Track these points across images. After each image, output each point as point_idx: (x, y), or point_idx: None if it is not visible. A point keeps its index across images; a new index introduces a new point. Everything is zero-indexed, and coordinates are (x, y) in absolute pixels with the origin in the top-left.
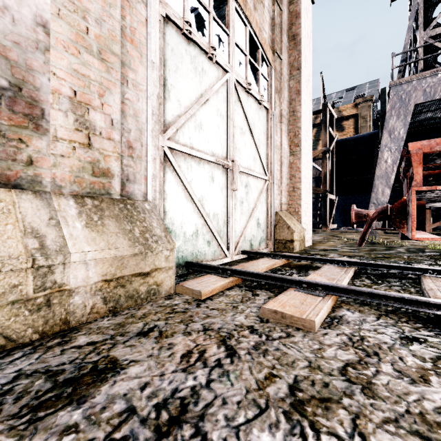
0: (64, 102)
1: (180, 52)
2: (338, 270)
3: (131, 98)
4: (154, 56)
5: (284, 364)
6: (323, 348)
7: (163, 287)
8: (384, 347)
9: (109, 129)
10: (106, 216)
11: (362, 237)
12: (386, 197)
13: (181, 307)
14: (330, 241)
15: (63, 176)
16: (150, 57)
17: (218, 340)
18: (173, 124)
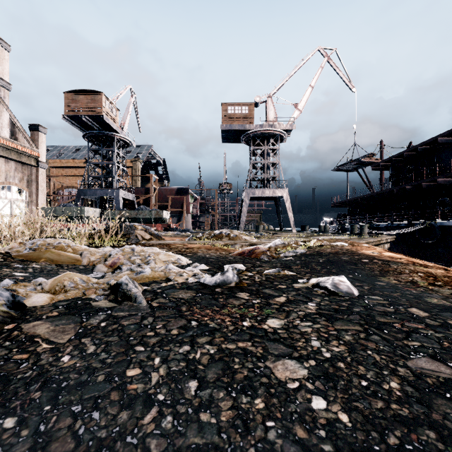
0: None
1: None
2: None
3: None
4: None
5: None
6: None
7: None
8: None
9: None
10: None
11: None
12: None
13: None
14: None
15: None
16: None
17: None
18: None
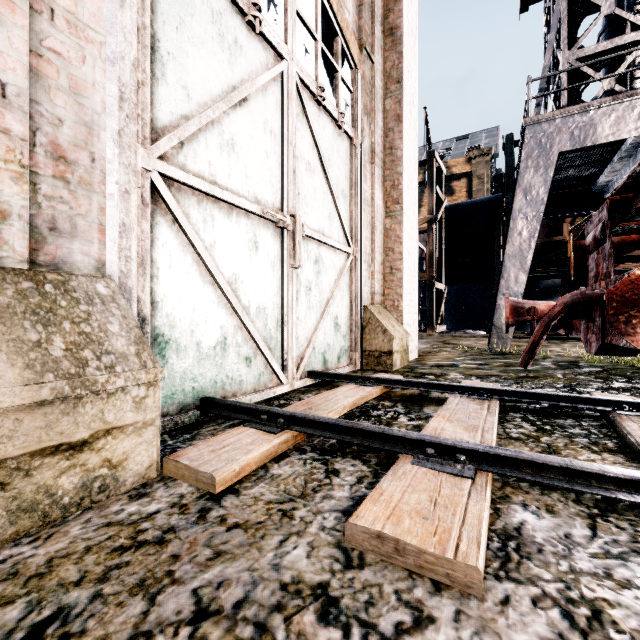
0: None
1: None
2: (476, 407)
3: (64, 52)
4: None
5: None
6: None
7: (129, 469)
8: None
9: None
10: None
11: (529, 350)
12: (521, 286)
13: (159, 525)
14: (442, 351)
15: None
16: None
17: None
18: (173, 130)
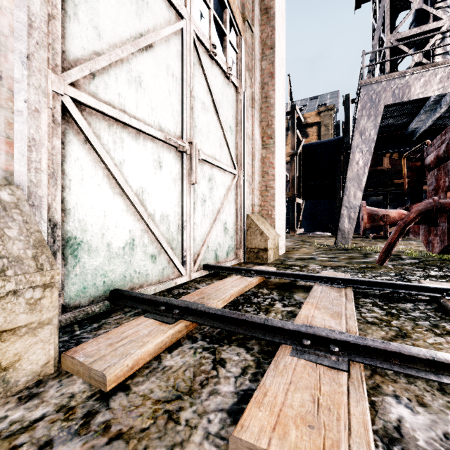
0: None
1: None
2: (336, 294)
3: None
4: None
5: None
6: None
7: (22, 369)
8: None
9: None
10: None
11: (386, 251)
12: (358, 200)
13: (37, 438)
14: (303, 247)
15: None
16: None
17: None
18: (85, 62)
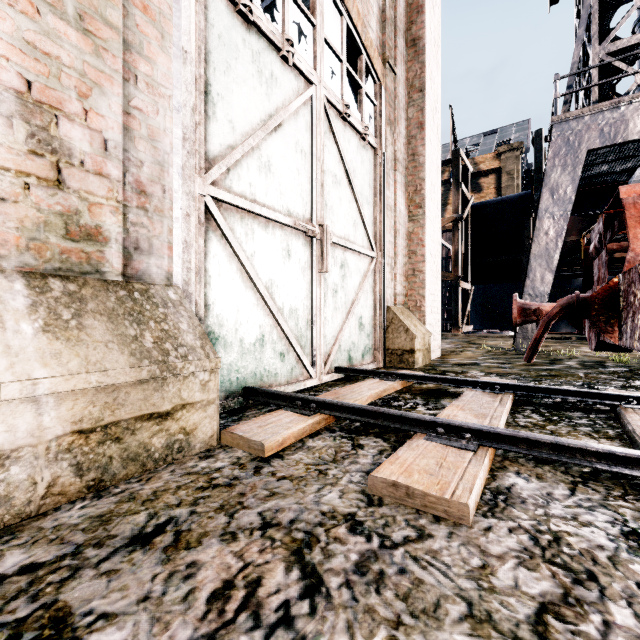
0: (5, 99)
1: (233, 41)
2: (489, 399)
3: (144, 108)
4: (187, 40)
5: (420, 613)
6: (490, 564)
7: (197, 436)
8: (601, 558)
9: (99, 156)
10: (89, 312)
11: (532, 347)
12: (548, 285)
13: (226, 475)
14: (466, 351)
15: (2, 236)
16: (179, 41)
17: (287, 550)
18: (222, 159)
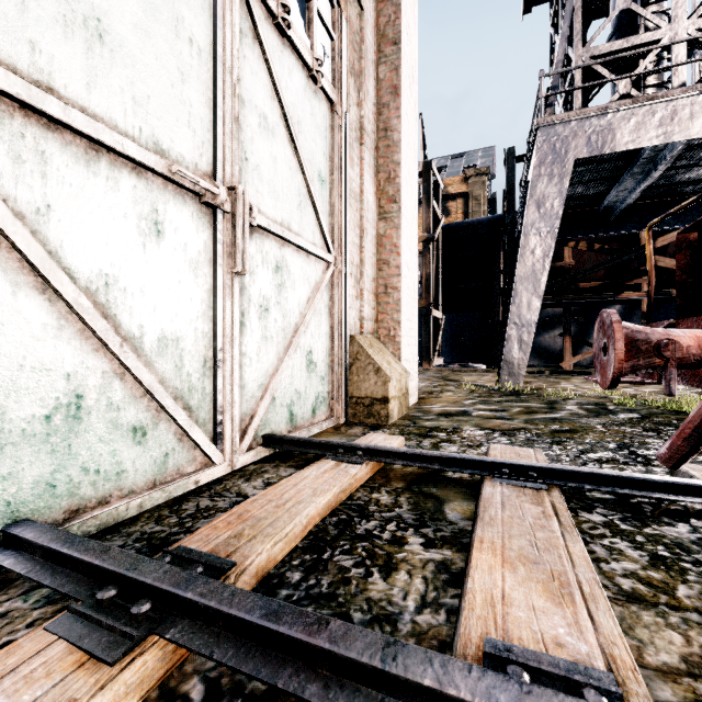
0: None
1: None
2: (534, 510)
3: None
4: None
5: None
6: None
7: None
8: None
9: None
10: None
11: (695, 435)
12: (535, 313)
13: None
14: (446, 391)
15: None
16: None
17: None
18: None
